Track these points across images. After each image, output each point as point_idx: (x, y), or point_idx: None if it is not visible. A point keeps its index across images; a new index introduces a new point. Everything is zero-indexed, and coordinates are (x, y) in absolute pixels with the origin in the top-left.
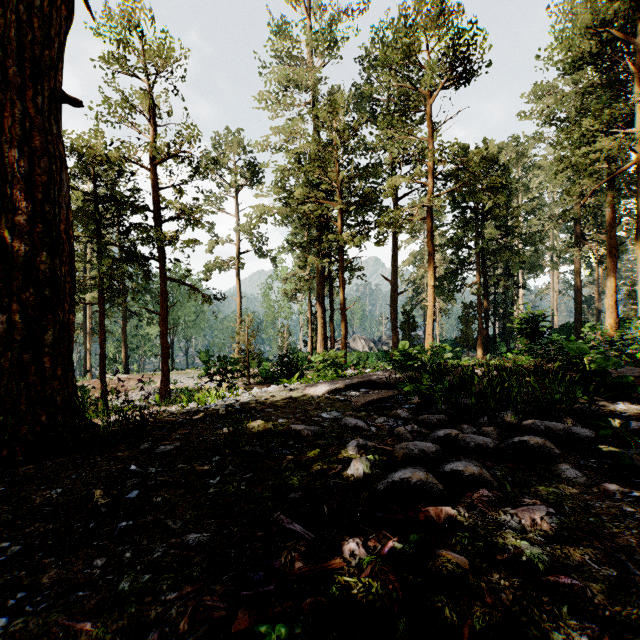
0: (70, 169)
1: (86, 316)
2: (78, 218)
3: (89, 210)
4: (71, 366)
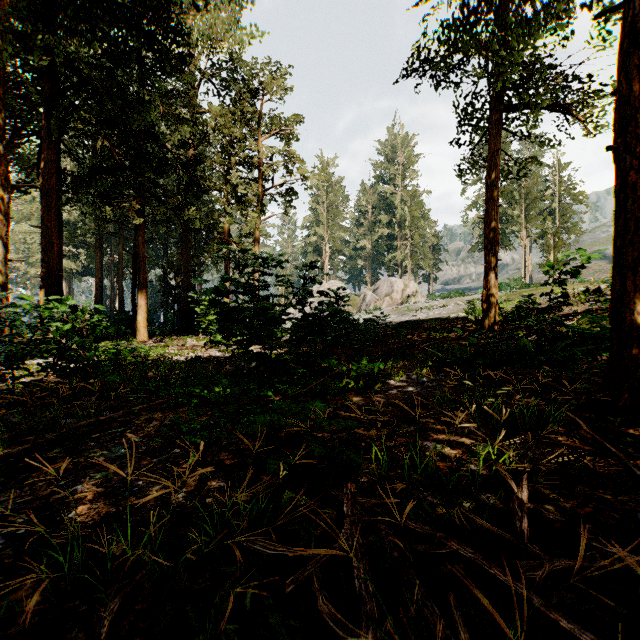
0: None
1: None
2: None
3: None
4: None
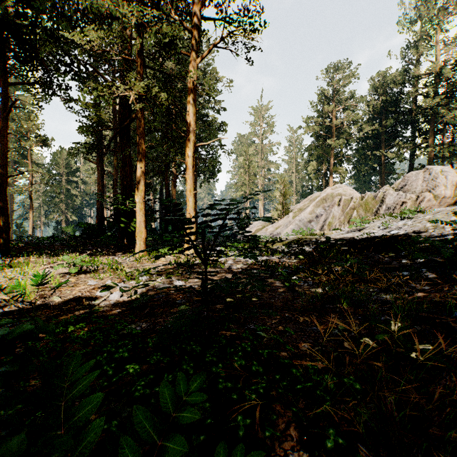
0: None
1: None
2: None
3: None
4: None
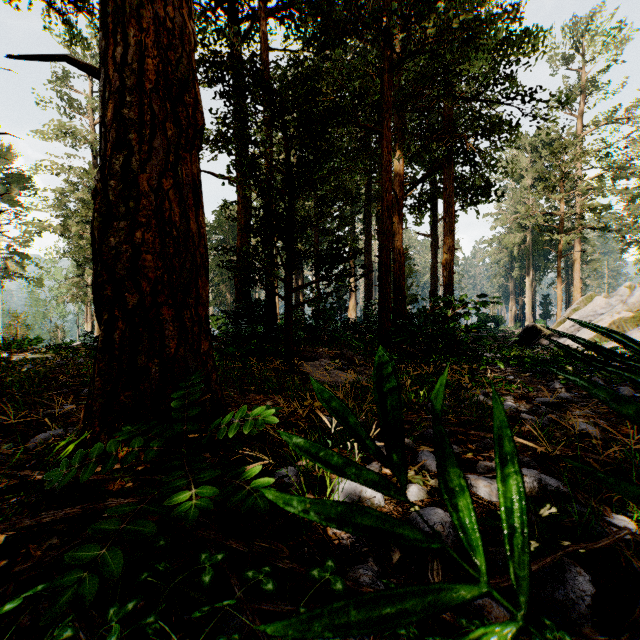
0: None
1: None
2: None
3: None
4: None
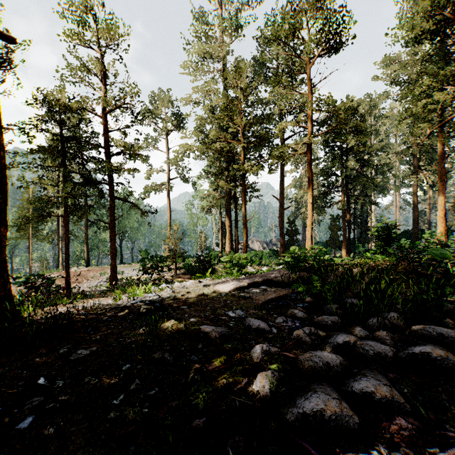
0: (42, 116)
1: (59, 225)
2: (48, 152)
3: (57, 147)
4: (3, 273)
